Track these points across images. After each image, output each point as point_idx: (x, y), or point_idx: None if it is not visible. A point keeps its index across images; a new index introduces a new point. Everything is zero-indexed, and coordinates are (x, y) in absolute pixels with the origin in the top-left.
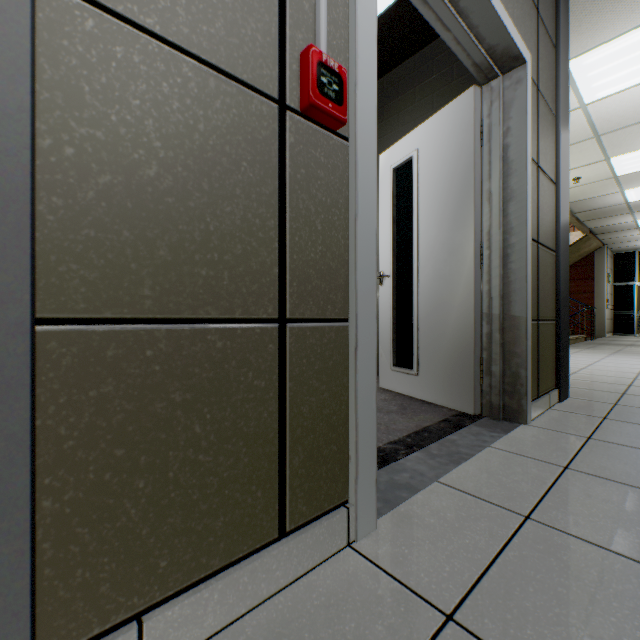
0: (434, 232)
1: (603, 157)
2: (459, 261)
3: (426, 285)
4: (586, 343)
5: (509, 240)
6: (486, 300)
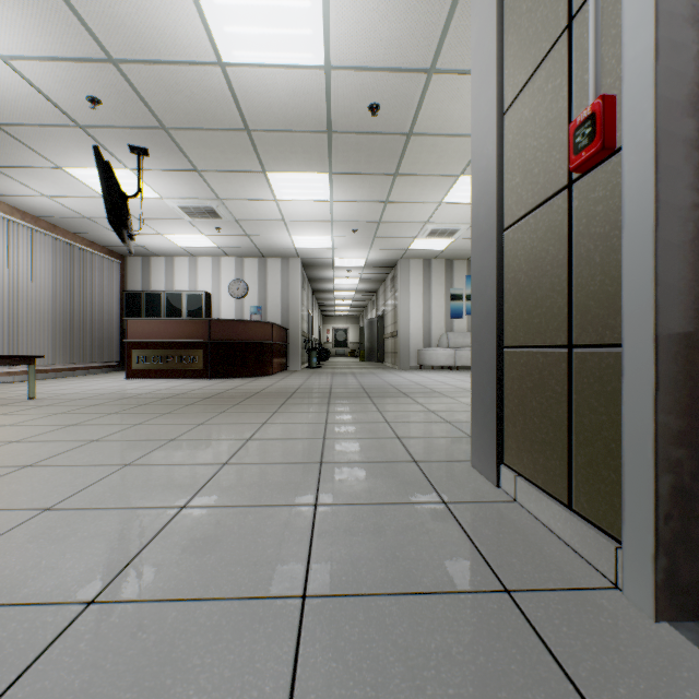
0: None
1: None
2: None
3: None
4: None
5: None
6: None
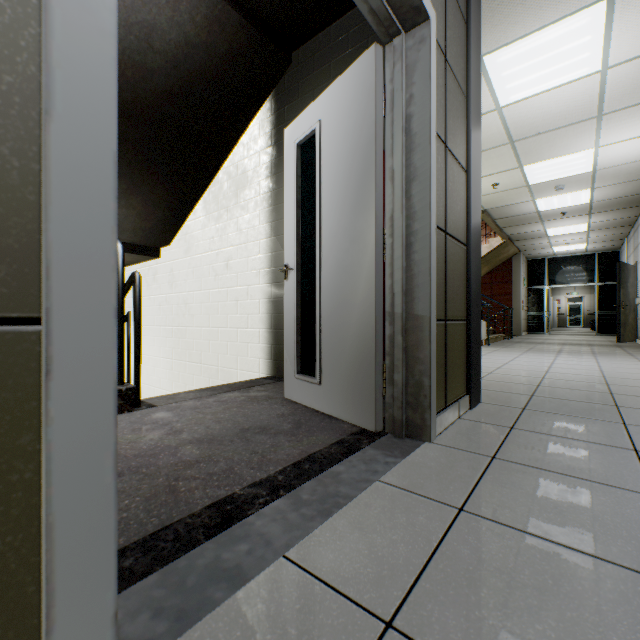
0: (336, 217)
1: (517, 164)
2: (361, 250)
3: (329, 279)
4: (505, 341)
5: (412, 226)
6: (389, 297)
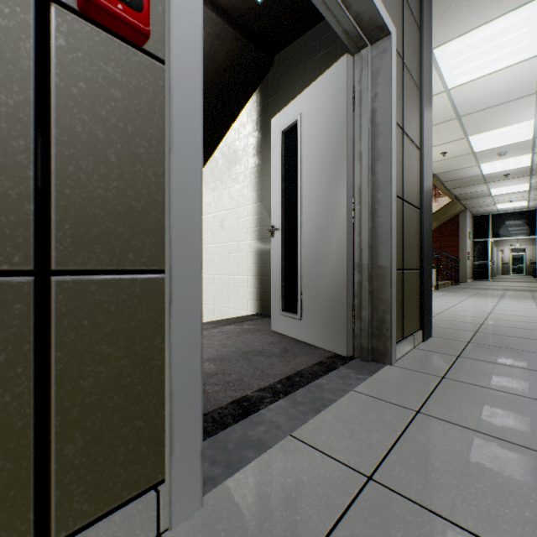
0: (314, 189)
1: (464, 135)
2: (335, 215)
3: (308, 237)
4: (452, 287)
5: (377, 196)
6: (357, 251)
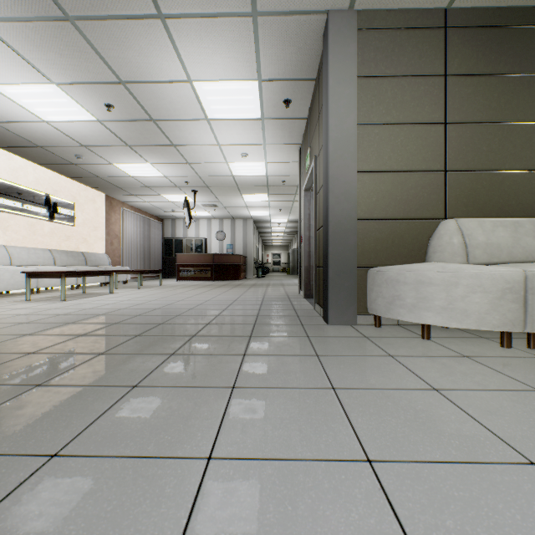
0: None
1: None
2: None
3: None
4: None
5: None
6: None
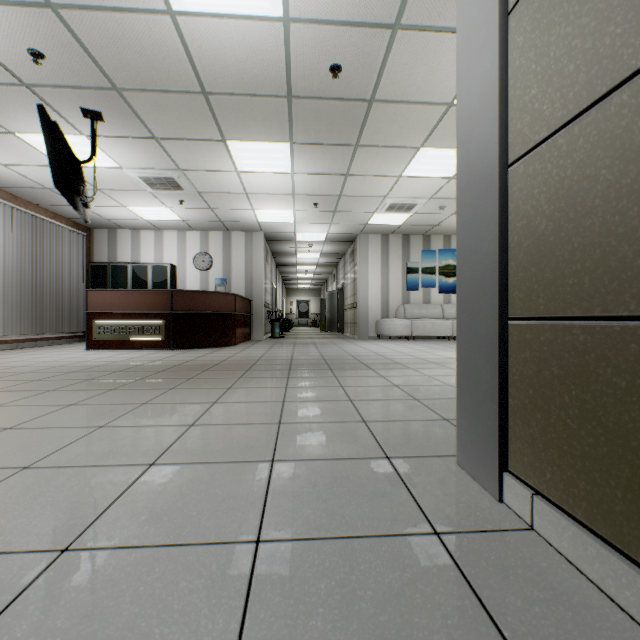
0: None
1: None
2: None
3: None
4: None
5: None
6: None
